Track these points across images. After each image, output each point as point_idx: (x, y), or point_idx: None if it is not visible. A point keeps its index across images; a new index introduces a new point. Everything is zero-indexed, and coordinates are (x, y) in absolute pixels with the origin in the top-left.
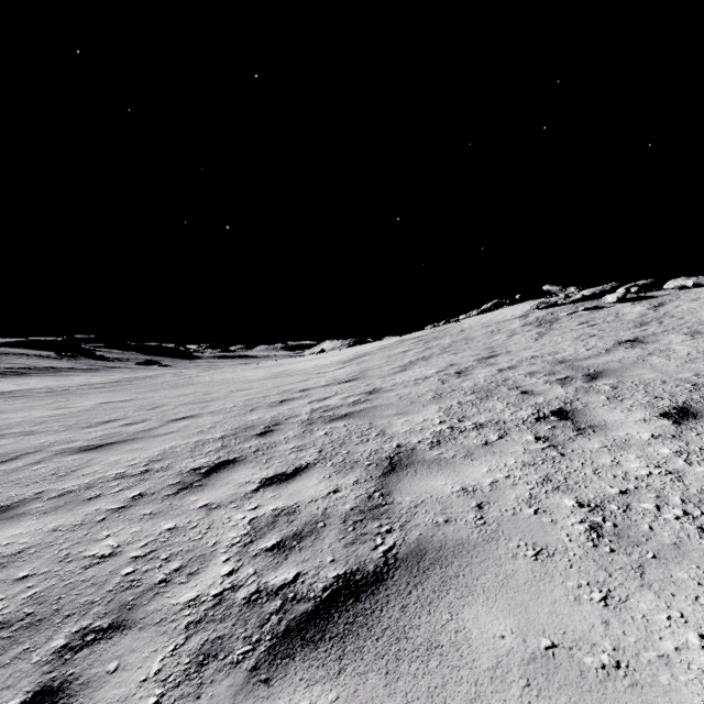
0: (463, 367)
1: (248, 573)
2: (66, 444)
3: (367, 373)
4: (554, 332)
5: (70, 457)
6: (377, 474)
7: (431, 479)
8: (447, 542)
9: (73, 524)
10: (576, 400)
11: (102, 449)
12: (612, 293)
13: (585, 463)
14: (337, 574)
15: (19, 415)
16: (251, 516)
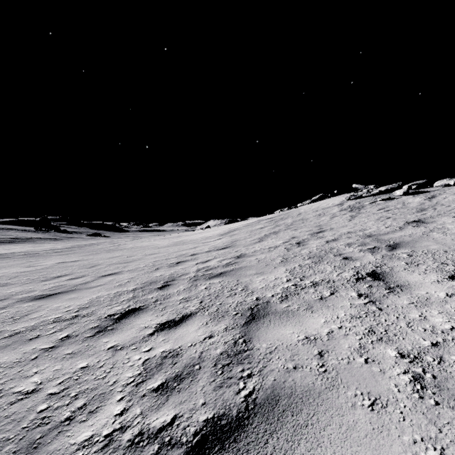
0: (301, 239)
1: (135, 414)
2: (26, 294)
3: (236, 243)
4: (362, 215)
5: (27, 303)
6: (241, 323)
7: (282, 328)
8: (296, 389)
9: (12, 361)
10: (384, 265)
11: (50, 298)
12: (398, 189)
13: (399, 317)
14: (206, 418)
15: (1, 271)
16: (145, 357)
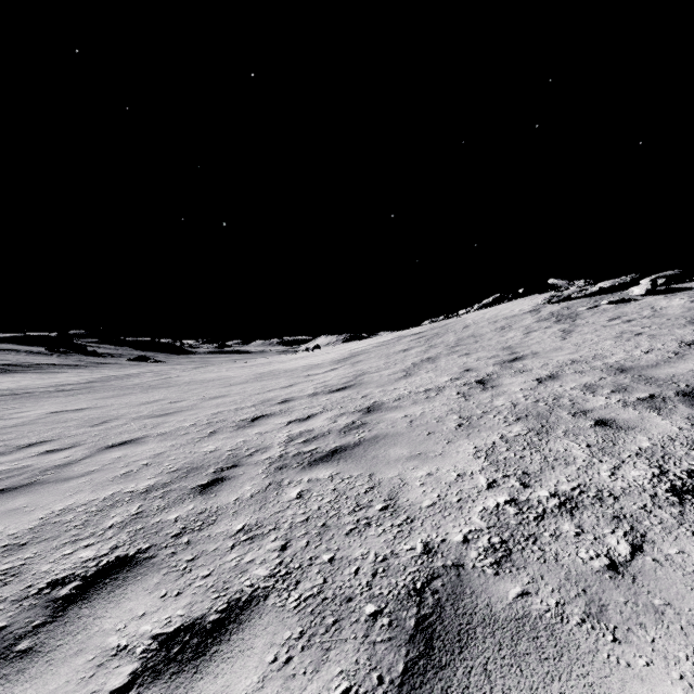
0: (485, 374)
1: None
2: None
3: (364, 378)
4: (583, 329)
5: None
6: (395, 669)
7: None
8: None
9: None
10: None
11: None
12: (631, 285)
13: None
14: None
15: None
16: None
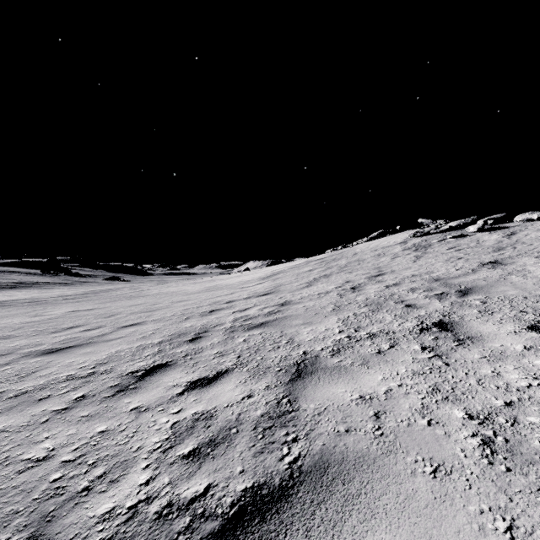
0: (357, 284)
1: (163, 483)
2: (33, 348)
3: (280, 288)
4: (429, 255)
5: (34, 359)
6: (286, 380)
7: (333, 386)
8: (348, 454)
9: (19, 425)
10: (453, 313)
11: (61, 352)
12: (472, 224)
13: (469, 373)
14: (245, 487)
15: (3, 321)
16: (174, 420)
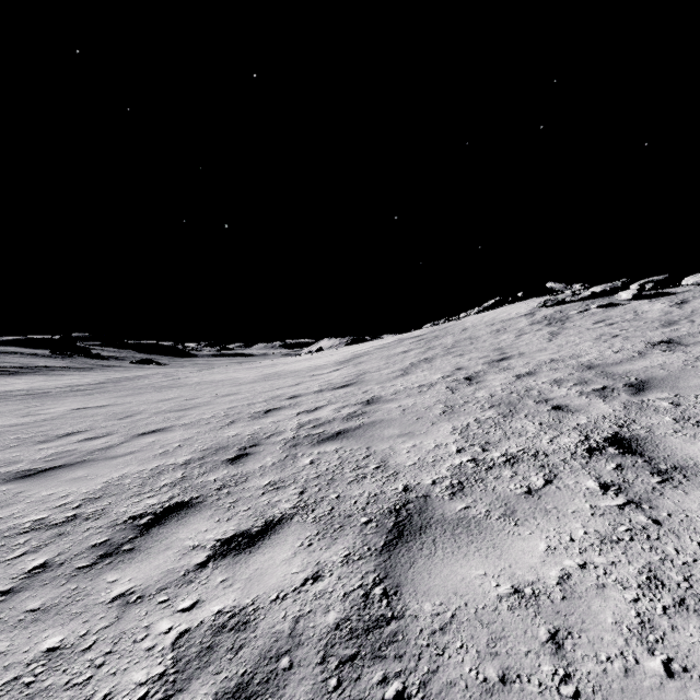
0: (473, 372)
1: None
2: (4, 468)
3: (365, 377)
4: (569, 332)
5: None
6: (378, 544)
7: (460, 561)
8: None
9: None
10: (633, 422)
11: (40, 476)
12: (623, 289)
13: None
14: None
15: None
16: (180, 627)
